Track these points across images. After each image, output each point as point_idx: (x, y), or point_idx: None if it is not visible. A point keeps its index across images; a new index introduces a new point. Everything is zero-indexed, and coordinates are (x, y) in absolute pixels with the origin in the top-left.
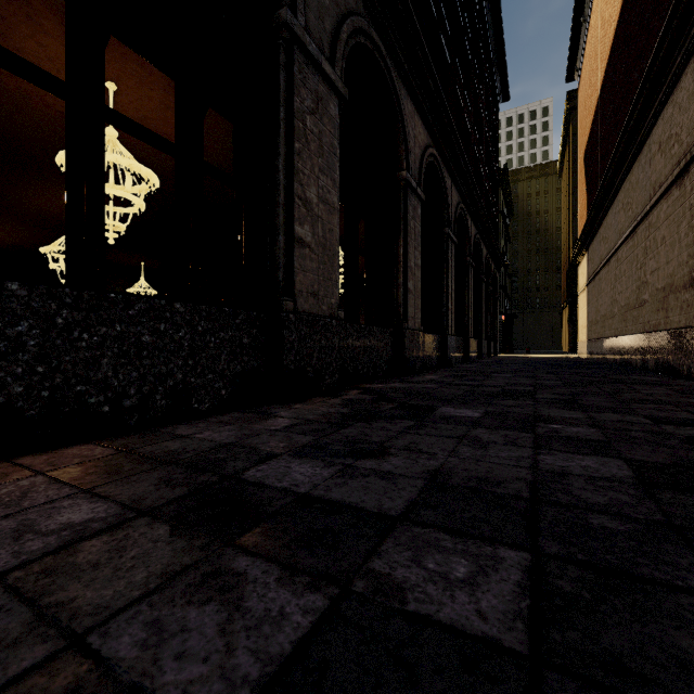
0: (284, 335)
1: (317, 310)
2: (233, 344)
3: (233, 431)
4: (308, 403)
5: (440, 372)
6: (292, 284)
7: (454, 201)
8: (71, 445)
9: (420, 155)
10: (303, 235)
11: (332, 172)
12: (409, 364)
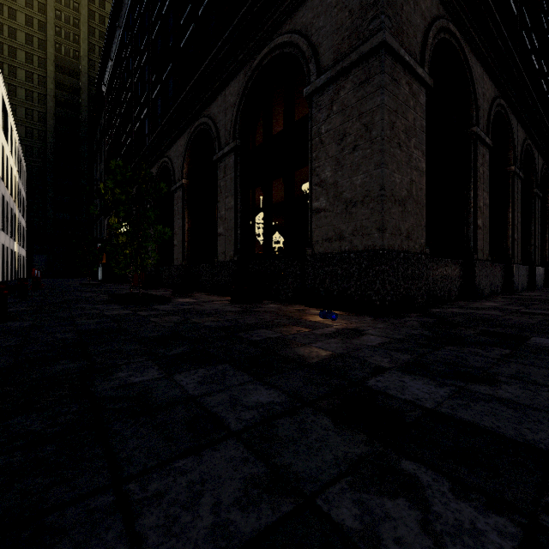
0: (475, 270)
1: (482, 258)
2: (458, 274)
3: (481, 305)
4: (487, 300)
5: (536, 292)
6: (475, 247)
7: (539, 166)
8: (435, 305)
9: (520, 150)
10: (479, 224)
11: (486, 188)
12: (515, 286)
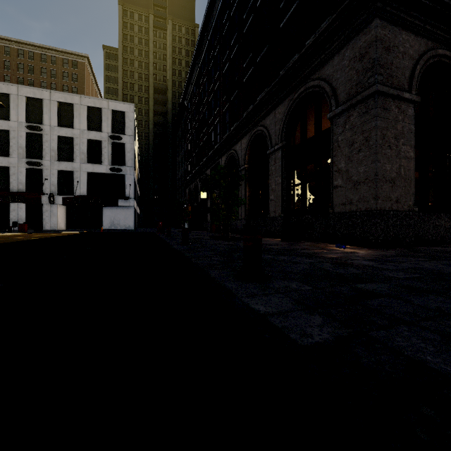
0: None
1: None
2: None
3: None
4: None
5: None
6: None
7: None
8: (426, 245)
9: None
10: None
11: None
12: None
